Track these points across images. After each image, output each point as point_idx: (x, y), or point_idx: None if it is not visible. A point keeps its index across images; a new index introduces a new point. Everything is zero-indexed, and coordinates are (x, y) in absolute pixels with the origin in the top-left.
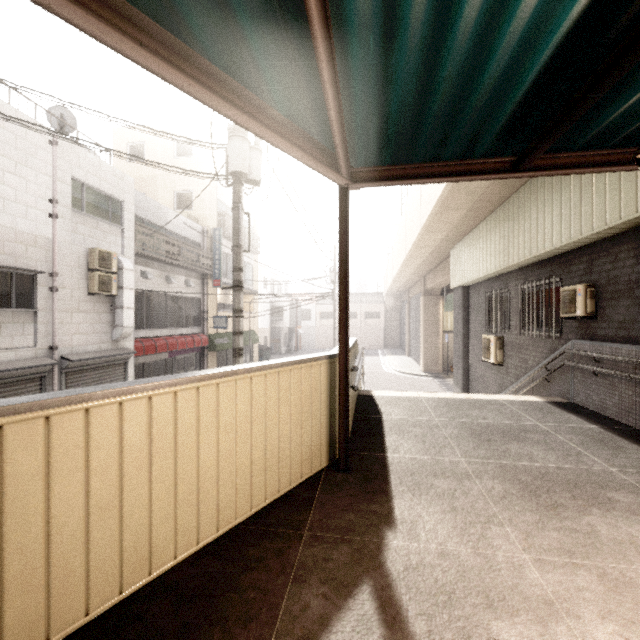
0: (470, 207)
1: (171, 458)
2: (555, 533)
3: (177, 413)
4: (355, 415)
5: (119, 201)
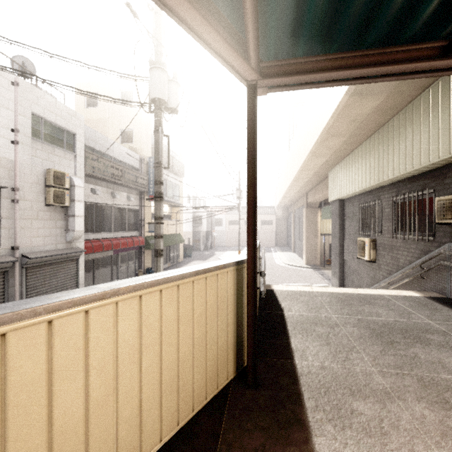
0: (350, 134)
1: None
2: None
3: (8, 365)
4: (259, 311)
5: (72, 133)
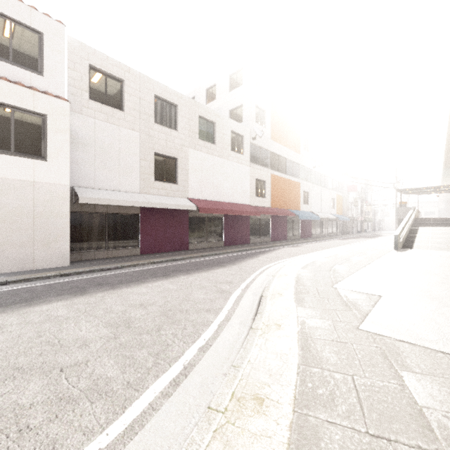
0: None
1: None
2: None
3: None
4: None
5: None
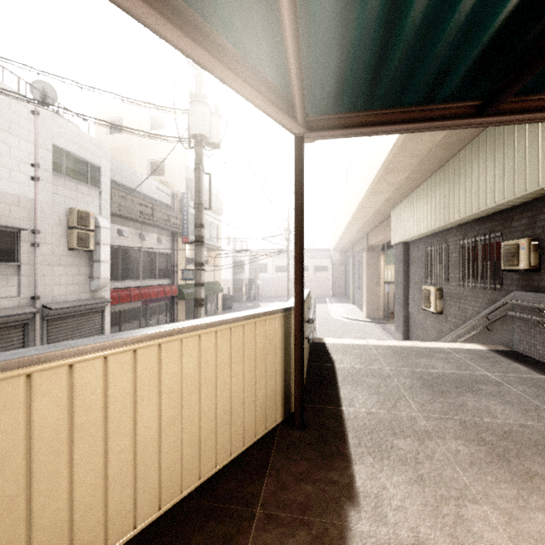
0: (413, 169)
1: (100, 434)
2: (540, 514)
3: (108, 381)
4: (309, 363)
5: (97, 167)
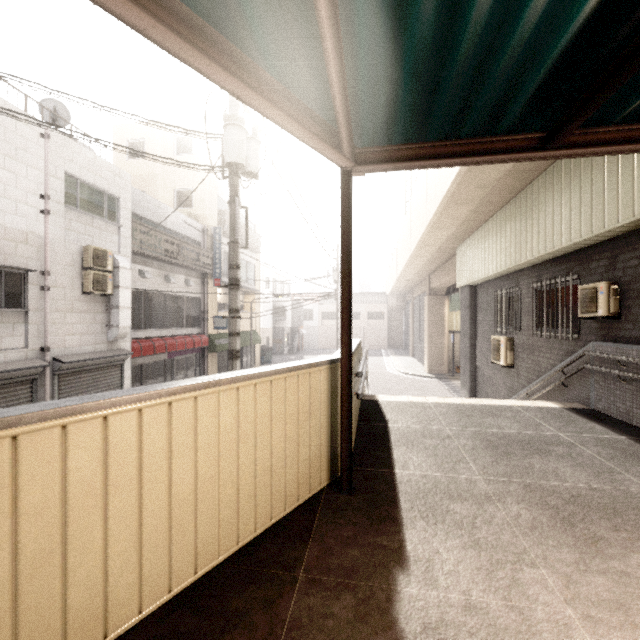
0: (479, 202)
1: (134, 490)
2: (601, 578)
3: (142, 435)
4: (359, 423)
5: (115, 198)
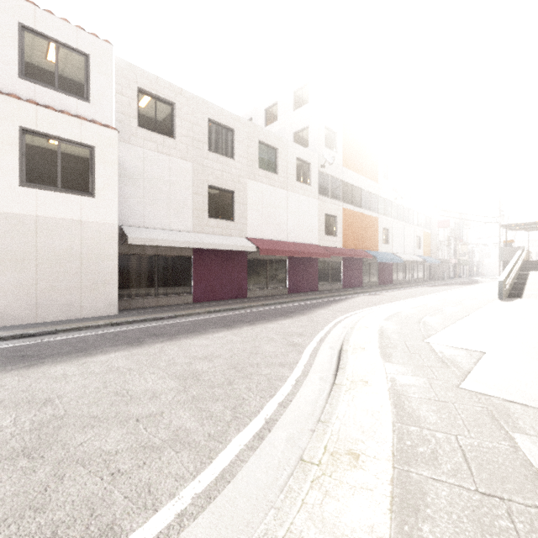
0: None
1: None
2: None
3: None
4: None
5: None
